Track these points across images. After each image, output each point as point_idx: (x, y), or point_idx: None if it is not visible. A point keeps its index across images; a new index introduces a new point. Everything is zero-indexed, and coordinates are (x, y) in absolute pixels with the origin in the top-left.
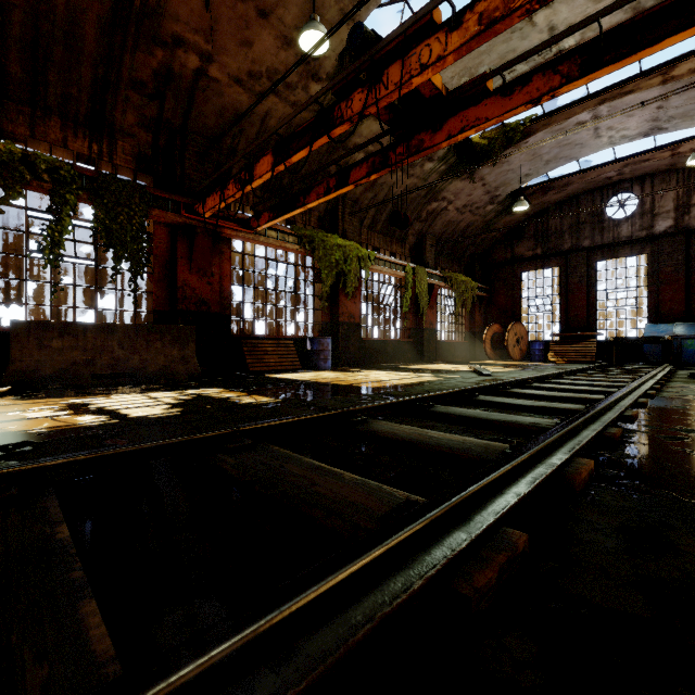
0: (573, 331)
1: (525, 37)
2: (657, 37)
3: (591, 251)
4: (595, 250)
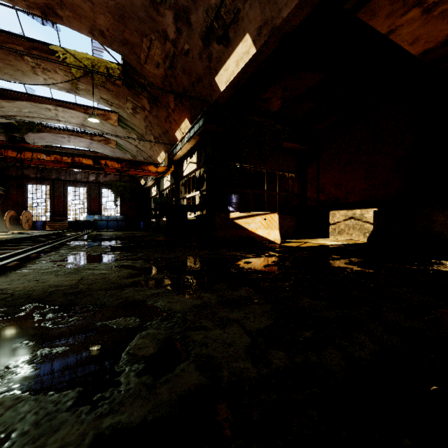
0: (57, 216)
1: (47, 111)
2: (87, 169)
3: (65, 182)
4: (67, 182)
